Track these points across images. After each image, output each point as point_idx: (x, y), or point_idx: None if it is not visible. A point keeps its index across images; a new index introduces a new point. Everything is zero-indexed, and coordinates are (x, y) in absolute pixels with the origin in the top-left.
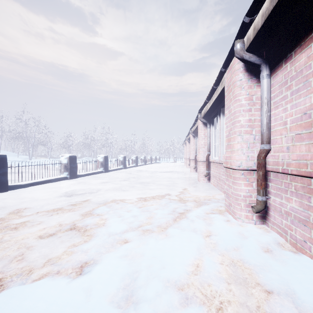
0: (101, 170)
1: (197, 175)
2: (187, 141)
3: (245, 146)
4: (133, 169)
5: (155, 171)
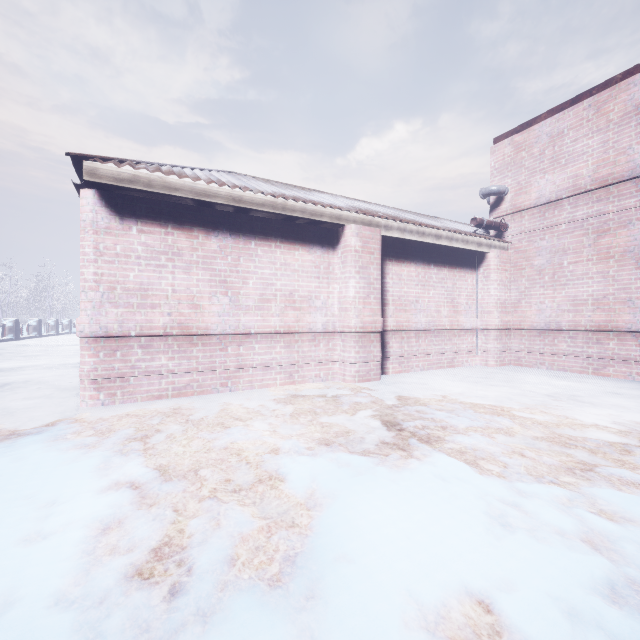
0: None
1: None
2: None
3: None
4: (9, 344)
5: (60, 345)
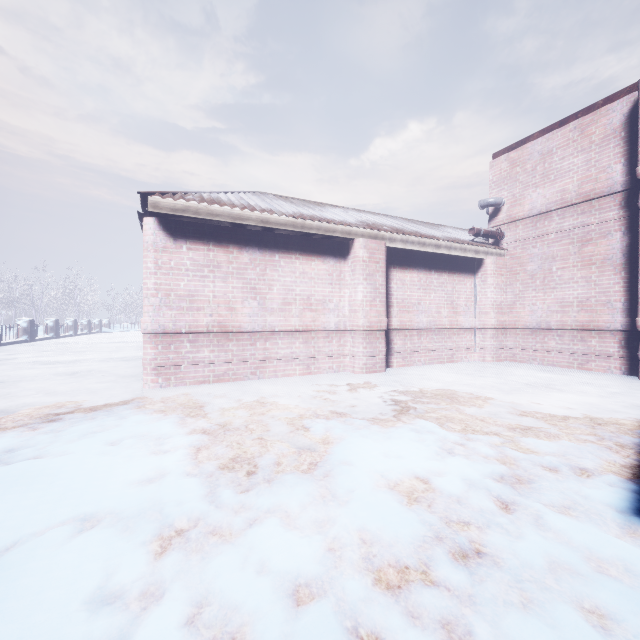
0: None
1: None
2: None
3: None
4: (52, 342)
5: (97, 343)
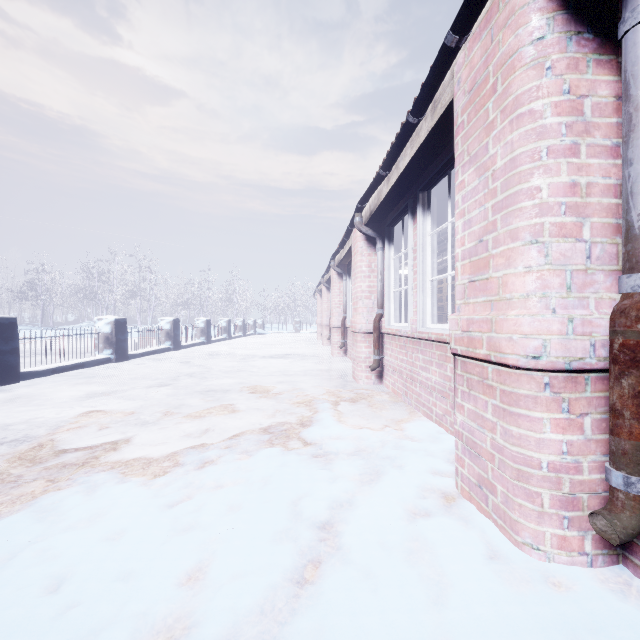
0: (107, 357)
1: (348, 363)
2: (323, 286)
3: (556, 284)
4: (198, 350)
5: (251, 356)
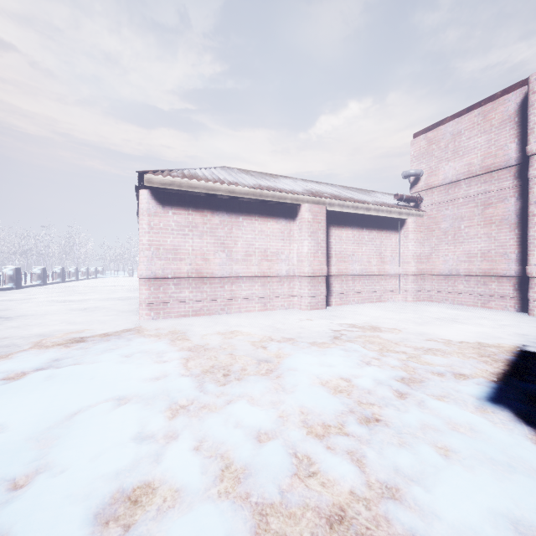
0: (11, 287)
1: None
2: None
3: None
4: (60, 285)
5: (96, 286)
